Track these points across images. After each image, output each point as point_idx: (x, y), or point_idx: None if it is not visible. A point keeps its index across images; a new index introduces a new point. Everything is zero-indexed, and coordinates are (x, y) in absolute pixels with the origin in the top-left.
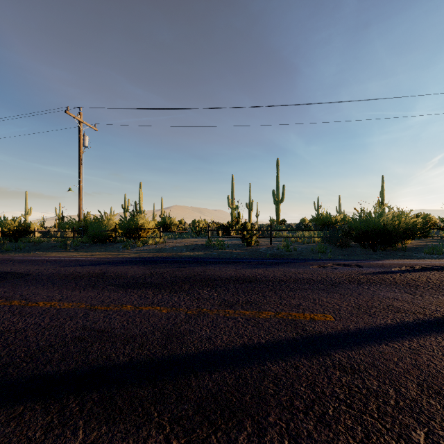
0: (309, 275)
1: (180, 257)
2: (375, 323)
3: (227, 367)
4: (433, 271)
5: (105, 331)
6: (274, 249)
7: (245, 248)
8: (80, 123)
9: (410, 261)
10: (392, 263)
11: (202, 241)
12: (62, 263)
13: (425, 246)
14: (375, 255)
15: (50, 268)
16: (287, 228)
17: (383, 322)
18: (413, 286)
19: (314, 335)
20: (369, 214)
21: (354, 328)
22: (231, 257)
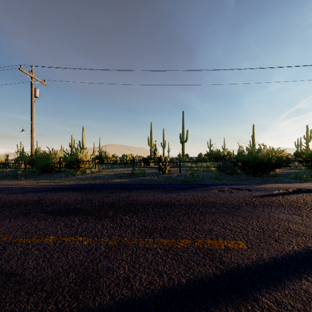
0: (213, 198)
1: (109, 183)
2: (285, 250)
3: None
4: (304, 193)
5: (15, 273)
6: (182, 176)
7: (160, 175)
8: (32, 79)
9: (283, 185)
10: (271, 187)
11: (129, 170)
12: (7, 190)
13: (288, 173)
14: (256, 180)
15: None
16: (190, 160)
17: (291, 248)
18: (296, 207)
19: (233, 269)
20: (251, 150)
21: (268, 257)
22: (150, 183)
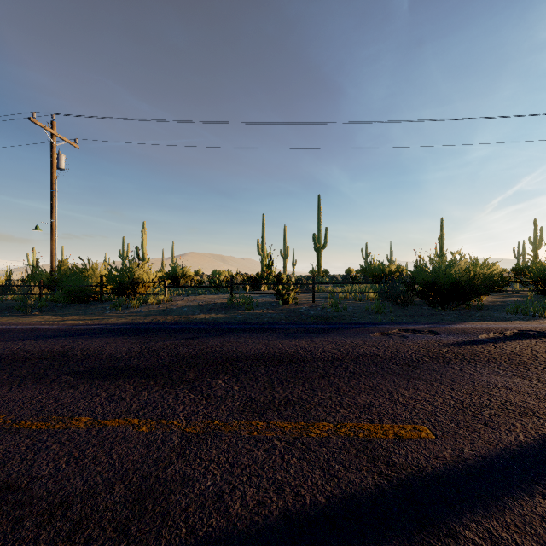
0: (373, 348)
1: (190, 321)
2: (502, 442)
3: None
4: (533, 339)
5: (14, 487)
6: (318, 309)
7: (280, 307)
8: (52, 137)
9: (496, 325)
10: (475, 328)
11: (224, 298)
12: (8, 334)
13: (503, 303)
14: (448, 316)
15: None
16: (331, 281)
17: (514, 438)
18: (519, 364)
19: (411, 477)
20: (438, 263)
21: (472, 455)
22: (261, 320)
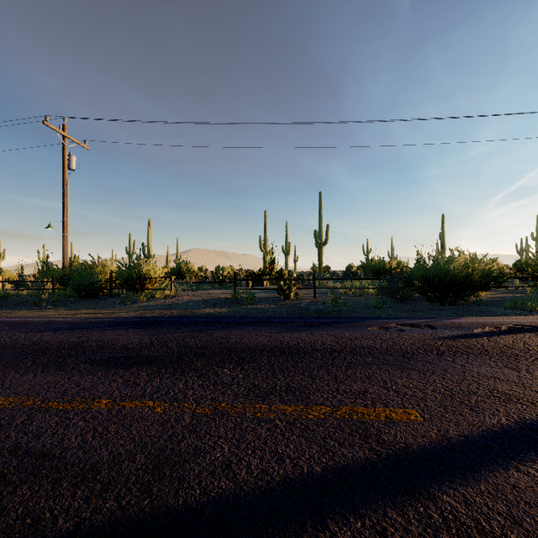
0: (370, 341)
1: (195, 315)
2: (485, 424)
3: (258, 537)
4: (527, 333)
5: (50, 455)
6: (319, 304)
7: (281, 302)
8: (64, 139)
9: (492, 319)
10: (471, 323)
11: (227, 293)
12: (26, 326)
13: (502, 299)
14: (446, 311)
15: (6, 334)
16: (332, 277)
17: (496, 421)
18: (511, 356)
19: (399, 452)
20: (436, 259)
21: (456, 435)
22: (264, 315)
